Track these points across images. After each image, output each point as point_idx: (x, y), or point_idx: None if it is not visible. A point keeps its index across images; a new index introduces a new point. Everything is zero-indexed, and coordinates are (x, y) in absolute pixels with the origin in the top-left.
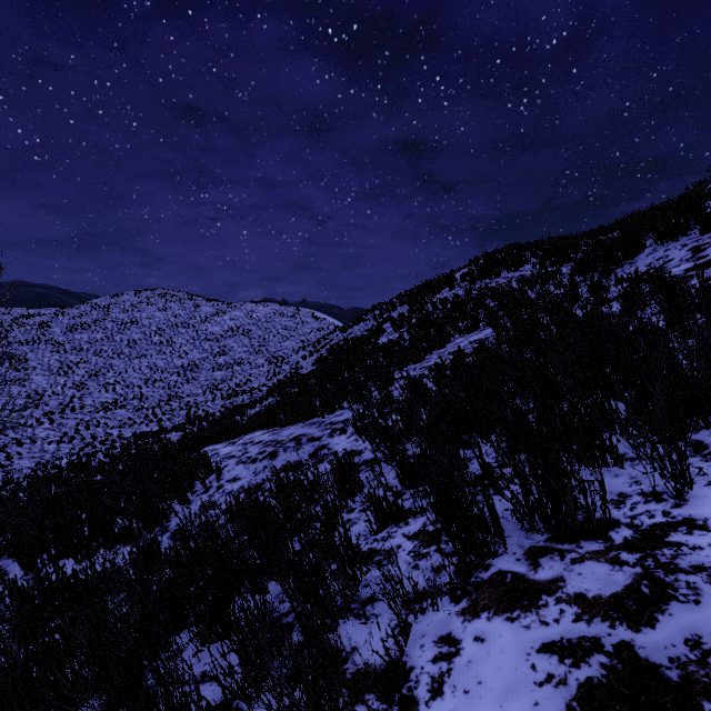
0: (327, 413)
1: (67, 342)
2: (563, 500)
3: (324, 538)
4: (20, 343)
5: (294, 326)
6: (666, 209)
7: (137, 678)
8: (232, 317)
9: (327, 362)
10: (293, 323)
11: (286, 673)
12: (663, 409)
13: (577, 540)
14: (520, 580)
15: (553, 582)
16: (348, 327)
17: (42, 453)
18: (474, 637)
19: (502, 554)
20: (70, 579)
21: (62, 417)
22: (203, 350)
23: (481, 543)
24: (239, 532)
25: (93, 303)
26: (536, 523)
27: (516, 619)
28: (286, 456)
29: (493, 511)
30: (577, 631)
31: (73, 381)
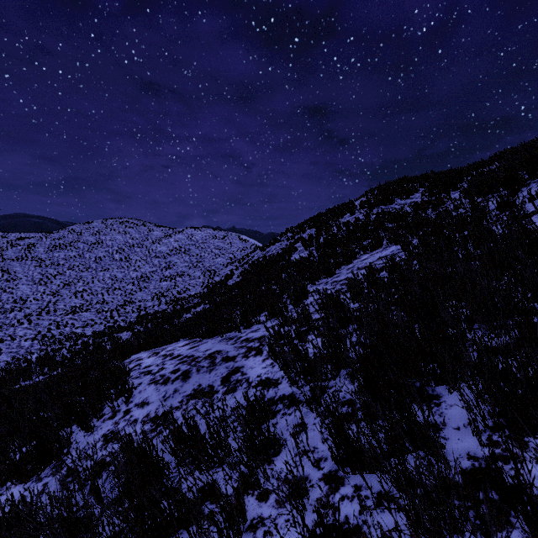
0: (243, 328)
1: (48, 259)
2: None
3: None
4: (12, 260)
5: (224, 246)
6: None
7: None
8: (176, 239)
9: (248, 275)
10: (224, 244)
11: None
12: None
13: None
14: None
15: None
16: (266, 246)
17: (18, 349)
18: None
19: None
20: None
21: (39, 318)
22: (153, 265)
23: None
24: None
25: (70, 229)
26: None
27: None
28: (198, 377)
29: None
30: None
31: (51, 289)
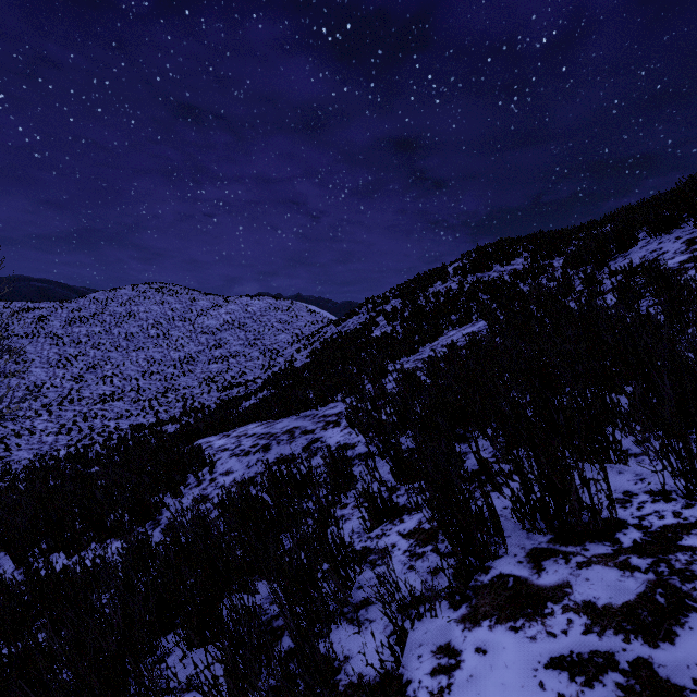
0: (320, 406)
1: (65, 335)
2: (567, 499)
3: (317, 536)
4: (20, 336)
5: (289, 319)
6: (659, 202)
7: (114, 692)
8: (228, 310)
9: (321, 355)
10: (288, 317)
11: (274, 685)
12: (674, 404)
13: (582, 542)
14: (523, 585)
15: (559, 588)
16: (341, 320)
17: (40, 445)
18: (476, 648)
19: (503, 556)
20: (59, 574)
21: (61, 409)
22: (200, 343)
23: (480, 544)
24: (229, 530)
25: (92, 297)
26: (537, 523)
27: (520, 629)
28: (279, 449)
29: (493, 510)
30: (587, 645)
31: (72, 374)
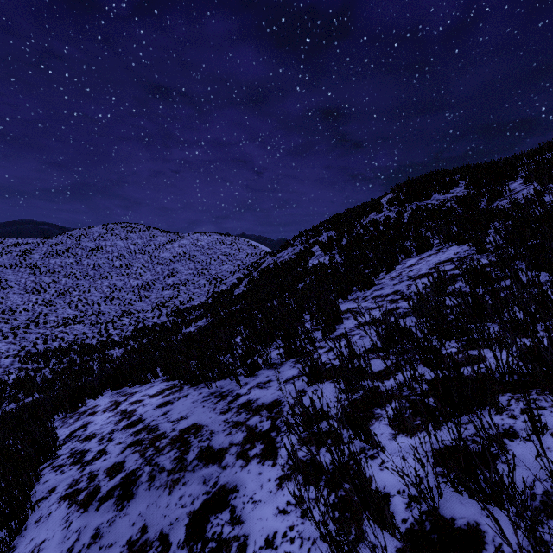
0: (244, 374)
1: (43, 266)
2: None
3: None
4: (4, 267)
5: (232, 252)
6: None
7: None
8: (180, 244)
9: (257, 285)
10: (231, 250)
11: None
12: None
13: None
14: None
15: None
16: (277, 251)
17: None
18: None
19: None
20: None
21: (25, 331)
22: (155, 272)
23: None
24: None
25: (69, 234)
26: None
27: None
28: (145, 502)
29: None
30: None
31: (44, 299)
